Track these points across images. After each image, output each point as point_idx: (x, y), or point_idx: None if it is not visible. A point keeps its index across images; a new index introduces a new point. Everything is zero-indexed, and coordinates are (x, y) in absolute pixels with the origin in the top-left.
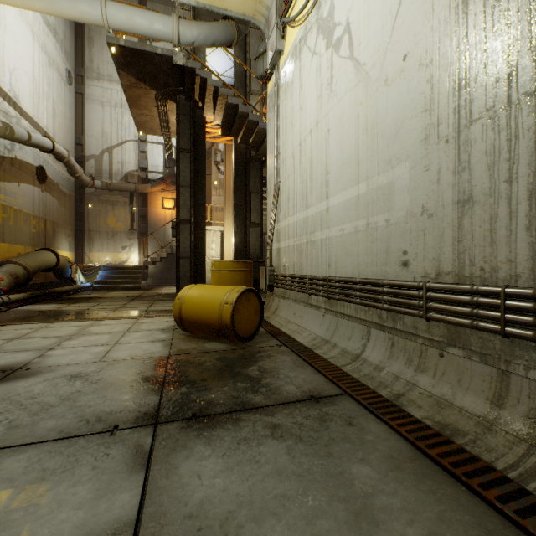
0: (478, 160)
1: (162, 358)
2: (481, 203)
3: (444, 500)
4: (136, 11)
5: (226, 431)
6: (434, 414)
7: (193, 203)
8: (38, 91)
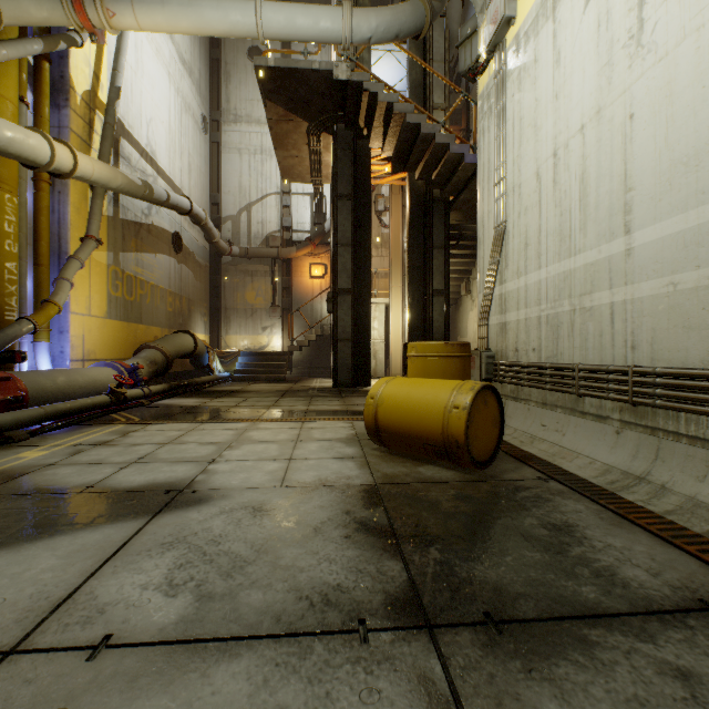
0: None
1: (368, 489)
2: None
3: None
4: (298, 8)
5: (581, 671)
6: None
7: (354, 267)
8: (174, 144)
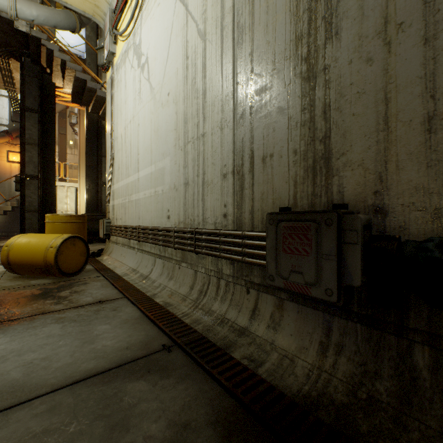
0: (190, 163)
1: None
2: (191, 185)
3: (138, 330)
4: None
5: (21, 325)
6: (167, 299)
7: (40, 161)
8: None
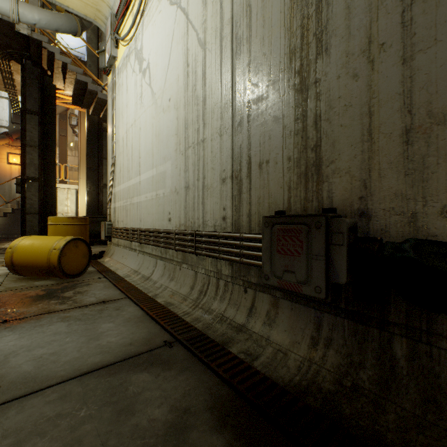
0: (191, 167)
1: None
2: (191, 189)
3: (140, 327)
4: None
5: (28, 324)
6: (168, 299)
7: (41, 163)
8: None
